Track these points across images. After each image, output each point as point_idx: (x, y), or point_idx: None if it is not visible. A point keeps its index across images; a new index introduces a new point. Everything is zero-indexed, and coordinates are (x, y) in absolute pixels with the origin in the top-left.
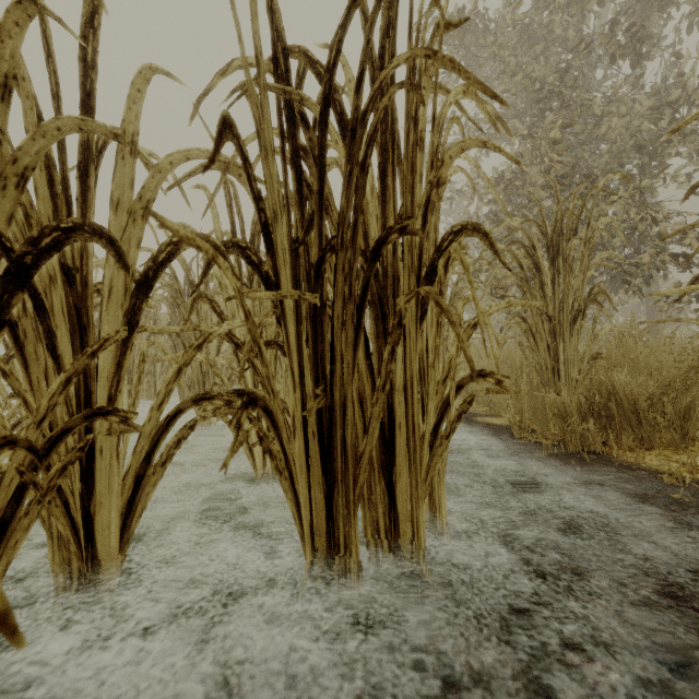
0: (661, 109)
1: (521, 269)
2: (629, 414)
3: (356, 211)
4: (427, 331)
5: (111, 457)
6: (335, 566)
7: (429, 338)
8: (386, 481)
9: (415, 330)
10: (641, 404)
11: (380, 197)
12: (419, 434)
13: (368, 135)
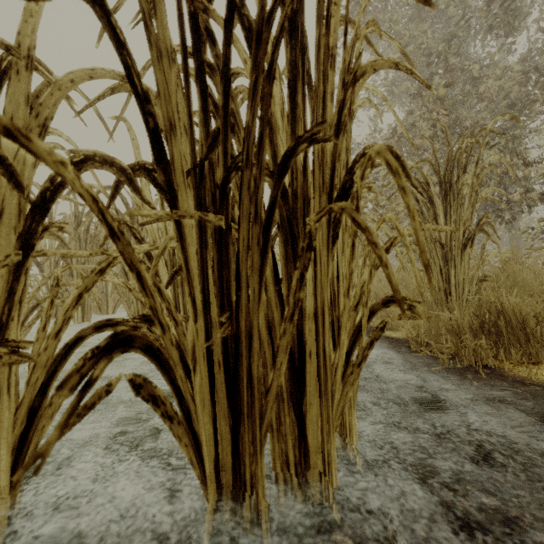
0: (526, 75)
1: (417, 202)
2: (518, 331)
3: (262, 123)
4: (338, 256)
5: (2, 389)
6: (241, 505)
7: (340, 262)
8: (295, 411)
9: (326, 254)
10: (529, 323)
11: (290, 115)
12: (331, 365)
13: (274, 37)
